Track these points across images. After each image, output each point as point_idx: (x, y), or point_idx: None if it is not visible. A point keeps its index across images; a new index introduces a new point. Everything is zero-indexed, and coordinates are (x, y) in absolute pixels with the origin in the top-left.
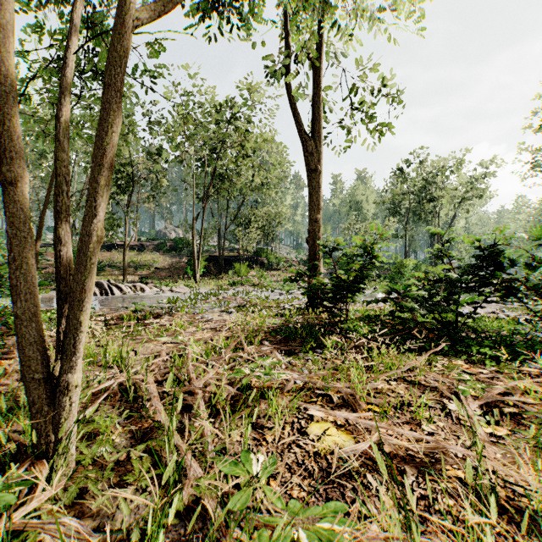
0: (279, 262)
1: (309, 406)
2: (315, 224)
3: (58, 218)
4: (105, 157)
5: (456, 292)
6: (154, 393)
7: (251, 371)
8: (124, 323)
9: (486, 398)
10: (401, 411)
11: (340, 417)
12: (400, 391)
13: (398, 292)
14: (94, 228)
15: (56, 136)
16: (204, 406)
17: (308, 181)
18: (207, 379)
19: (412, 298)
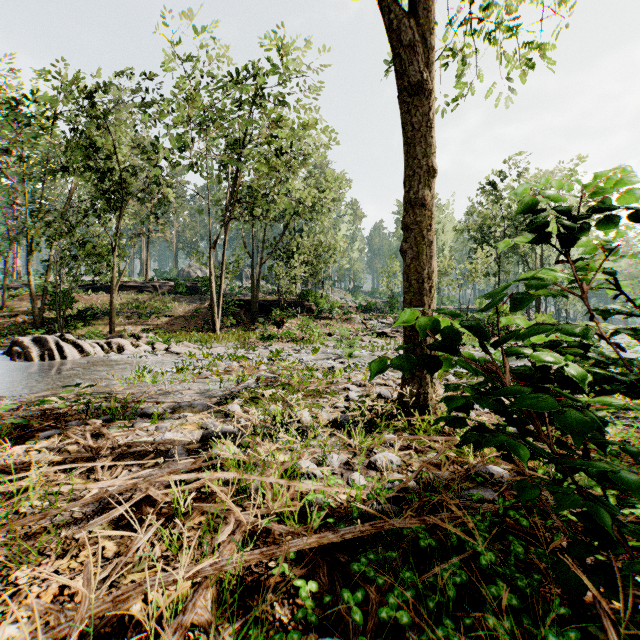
0: (332, 309)
1: None
2: (421, 212)
3: None
4: None
5: None
6: None
7: None
8: None
9: None
10: None
11: None
12: None
13: None
14: None
15: None
16: None
17: (404, 115)
18: None
19: None
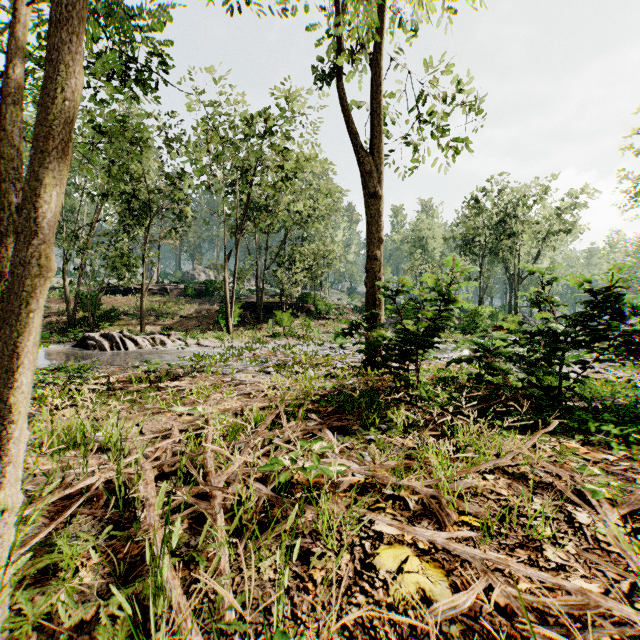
0: (329, 310)
1: (375, 517)
2: (375, 262)
3: (5, 243)
4: (54, 139)
5: (563, 349)
6: (151, 499)
7: (292, 461)
8: (133, 386)
9: (629, 504)
10: (509, 523)
11: (422, 538)
12: (503, 491)
13: (486, 349)
14: (35, 253)
15: (7, 126)
16: (223, 519)
17: (366, 208)
18: (231, 473)
19: (504, 356)
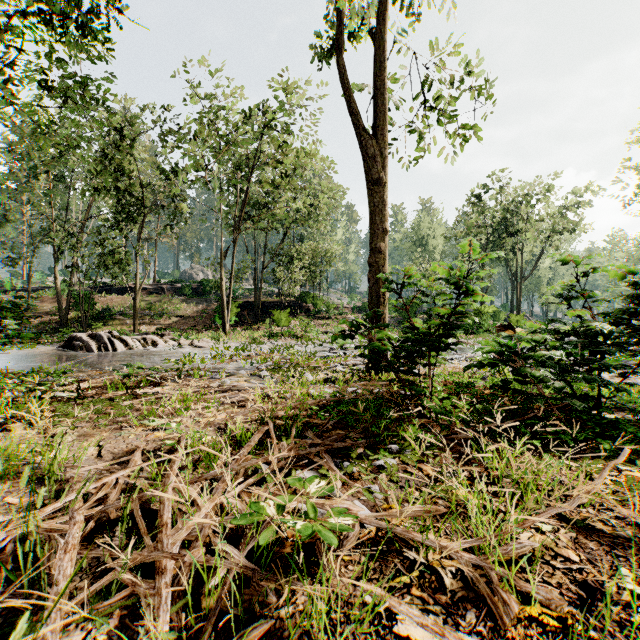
0: (329, 310)
1: (398, 607)
2: (379, 255)
3: None
4: None
5: (607, 352)
6: (63, 581)
7: (278, 508)
8: (108, 393)
9: None
10: (596, 617)
11: None
12: (572, 554)
13: (517, 352)
14: None
15: None
16: (168, 616)
17: (369, 196)
18: (195, 526)
19: (537, 361)
